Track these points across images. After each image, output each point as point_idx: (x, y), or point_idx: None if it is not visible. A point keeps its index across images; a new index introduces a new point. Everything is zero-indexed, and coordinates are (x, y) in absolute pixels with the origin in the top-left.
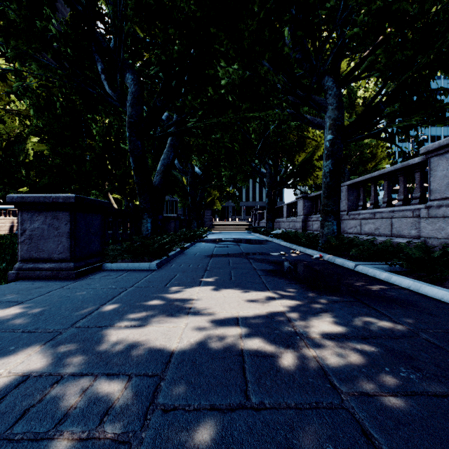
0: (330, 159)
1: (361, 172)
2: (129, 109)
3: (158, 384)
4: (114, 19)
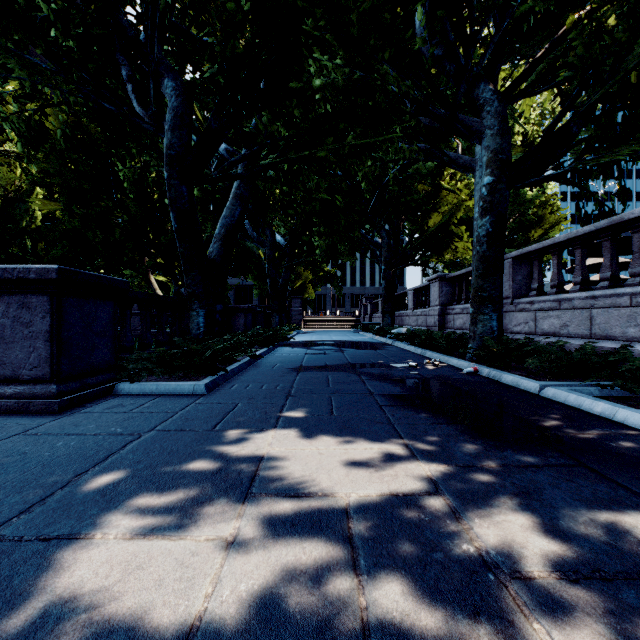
0: (487, 215)
1: (521, 243)
2: (168, 135)
3: None
4: None
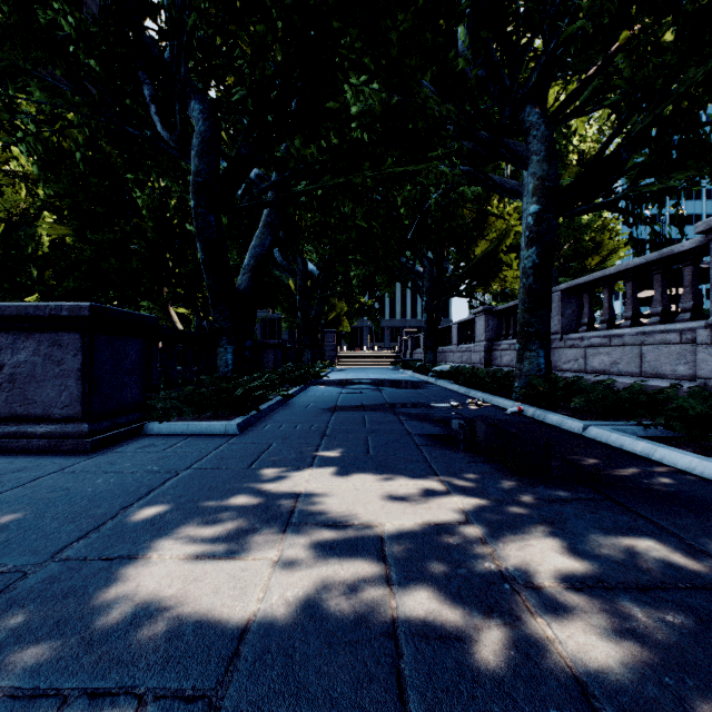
0: (534, 246)
1: (577, 272)
2: (195, 161)
3: None
4: (169, 8)
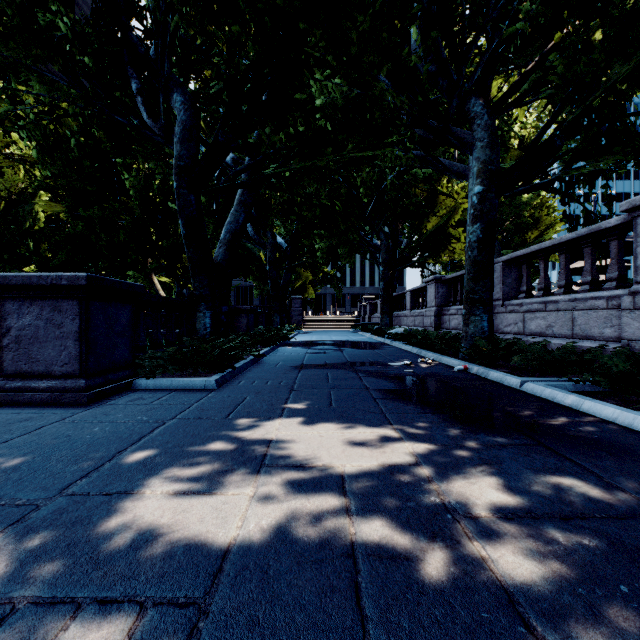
0: (478, 222)
1: (518, 245)
2: (177, 147)
3: (194, 627)
4: (154, 11)
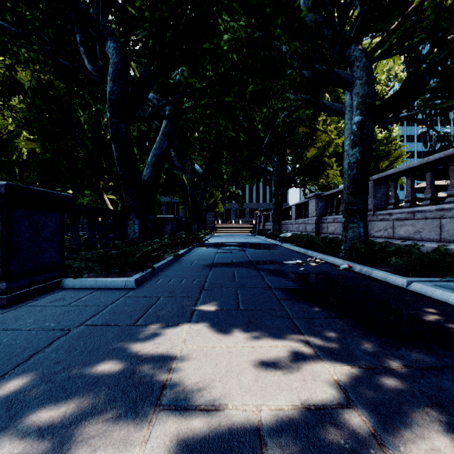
0: (357, 146)
1: (373, 171)
2: (110, 84)
3: None
4: None
